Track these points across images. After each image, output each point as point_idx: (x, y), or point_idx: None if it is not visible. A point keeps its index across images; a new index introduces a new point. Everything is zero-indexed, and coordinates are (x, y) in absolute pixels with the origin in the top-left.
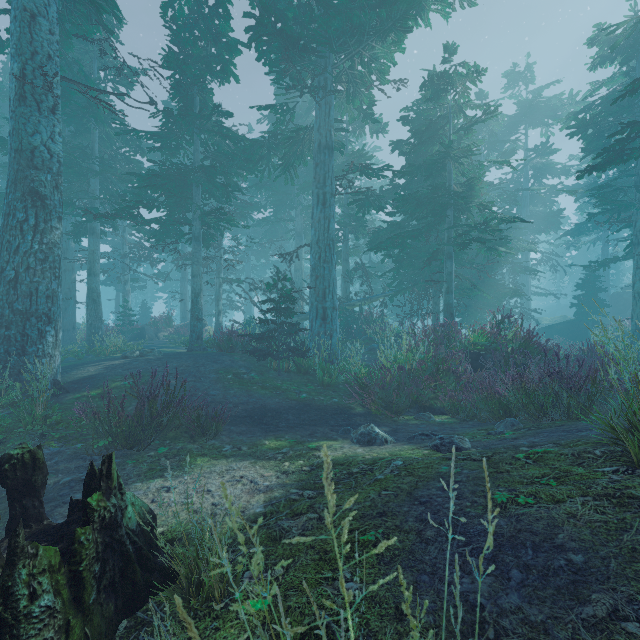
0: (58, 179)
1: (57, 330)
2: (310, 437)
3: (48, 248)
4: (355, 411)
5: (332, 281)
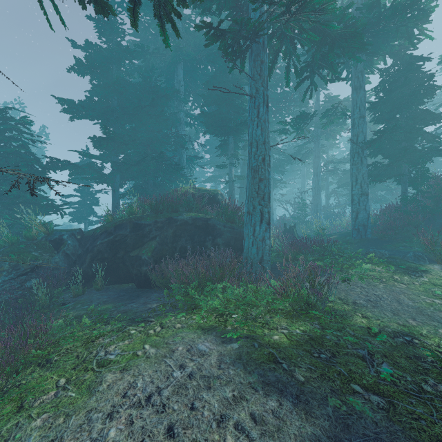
0: None
1: None
2: None
3: None
4: None
5: (320, 201)
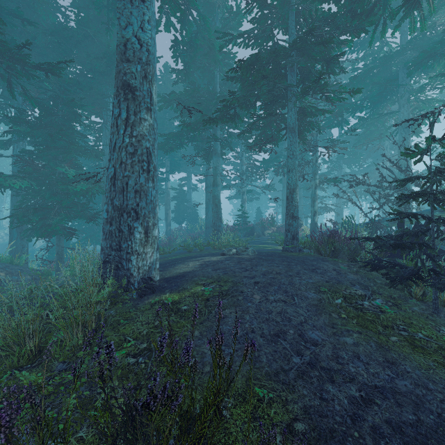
0: (147, 69)
1: (148, 226)
2: None
3: (137, 141)
4: None
5: None
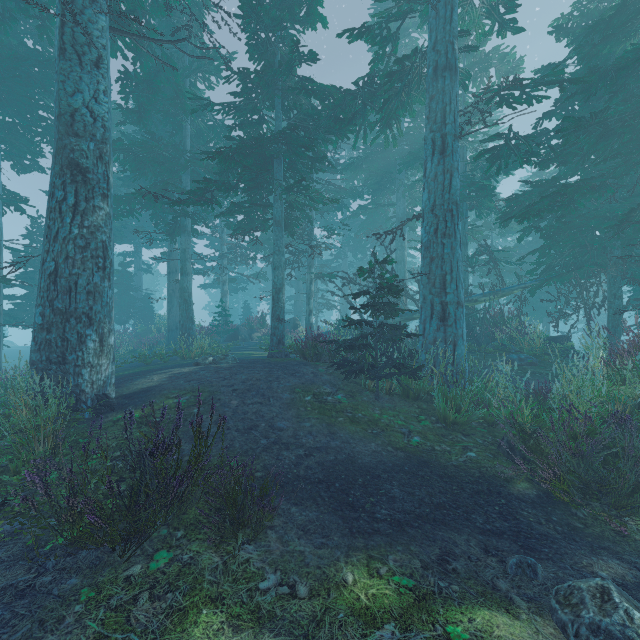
0: (102, 148)
1: (103, 333)
2: (442, 573)
3: (90, 233)
4: (517, 489)
5: (455, 263)
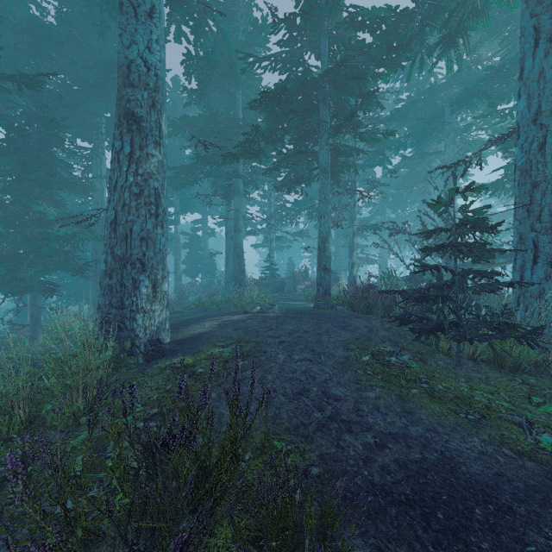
0: (155, 96)
1: (156, 280)
2: None
3: (143, 180)
4: None
5: None
